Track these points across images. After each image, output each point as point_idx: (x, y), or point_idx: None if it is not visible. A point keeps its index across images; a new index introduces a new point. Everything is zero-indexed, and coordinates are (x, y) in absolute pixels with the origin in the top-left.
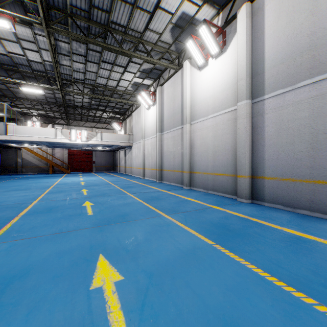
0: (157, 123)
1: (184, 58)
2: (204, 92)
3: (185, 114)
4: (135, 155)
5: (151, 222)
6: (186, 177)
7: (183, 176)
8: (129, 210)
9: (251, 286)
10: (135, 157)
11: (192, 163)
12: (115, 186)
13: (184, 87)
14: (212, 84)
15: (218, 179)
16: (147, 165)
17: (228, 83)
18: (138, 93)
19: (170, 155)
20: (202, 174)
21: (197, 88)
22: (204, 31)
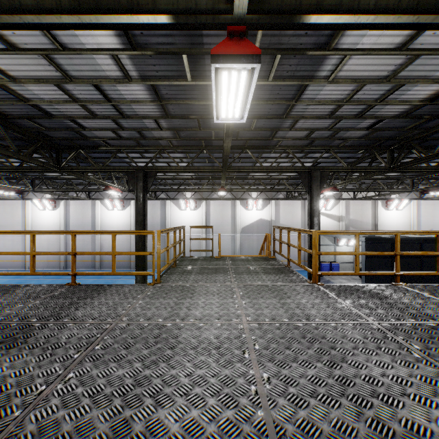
0: (61, 226)
1: (94, 195)
2: (111, 222)
3: (97, 229)
4: (4, 247)
5: (119, 281)
6: (99, 264)
7: (93, 263)
8: (103, 281)
9: (149, 280)
10: (5, 250)
11: (102, 256)
12: (43, 279)
13: (97, 214)
14: (117, 220)
15: (120, 263)
16: (38, 258)
17: (125, 223)
18: (37, 199)
19: (79, 250)
20: (110, 262)
21: (107, 218)
22: (117, 201)
